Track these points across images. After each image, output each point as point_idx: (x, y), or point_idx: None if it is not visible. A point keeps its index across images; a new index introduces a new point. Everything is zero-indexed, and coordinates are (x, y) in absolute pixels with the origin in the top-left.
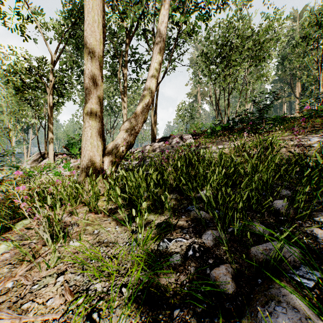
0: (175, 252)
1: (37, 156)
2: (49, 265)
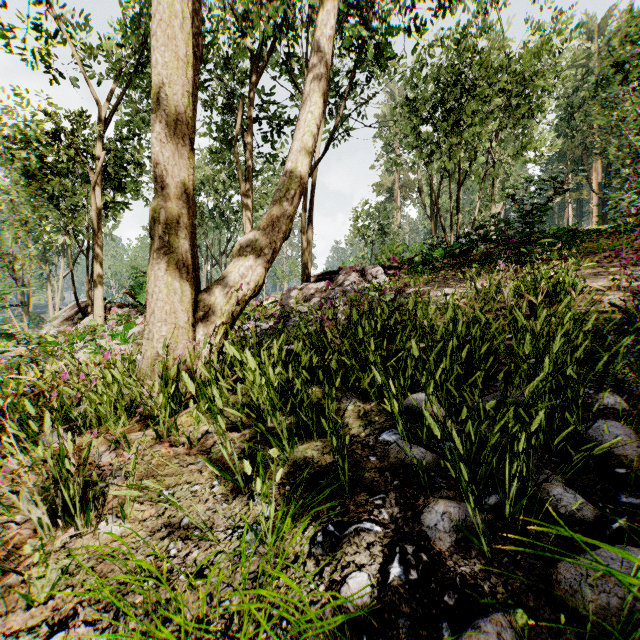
0: (356, 566)
1: (72, 311)
2: (34, 598)
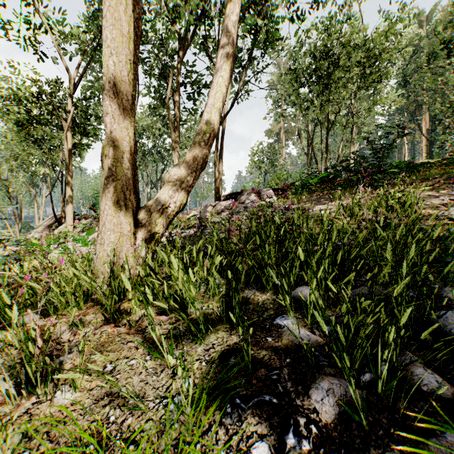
0: (258, 435)
1: (51, 221)
2: None
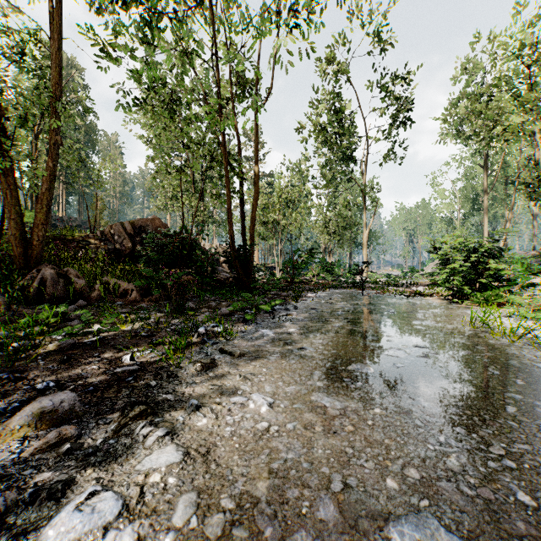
0: None
1: None
2: None
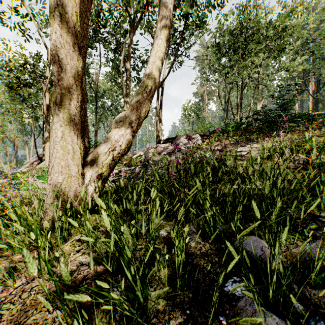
0: None
1: (35, 159)
2: None
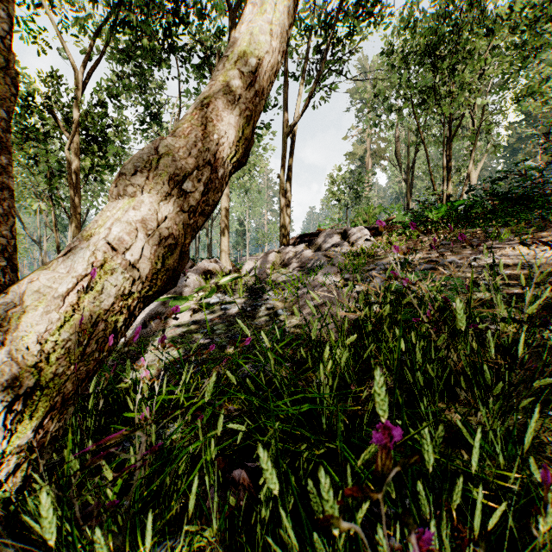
0: None
1: None
2: None
